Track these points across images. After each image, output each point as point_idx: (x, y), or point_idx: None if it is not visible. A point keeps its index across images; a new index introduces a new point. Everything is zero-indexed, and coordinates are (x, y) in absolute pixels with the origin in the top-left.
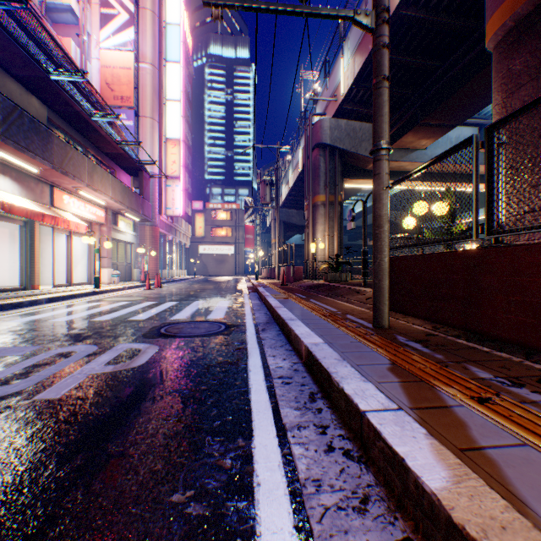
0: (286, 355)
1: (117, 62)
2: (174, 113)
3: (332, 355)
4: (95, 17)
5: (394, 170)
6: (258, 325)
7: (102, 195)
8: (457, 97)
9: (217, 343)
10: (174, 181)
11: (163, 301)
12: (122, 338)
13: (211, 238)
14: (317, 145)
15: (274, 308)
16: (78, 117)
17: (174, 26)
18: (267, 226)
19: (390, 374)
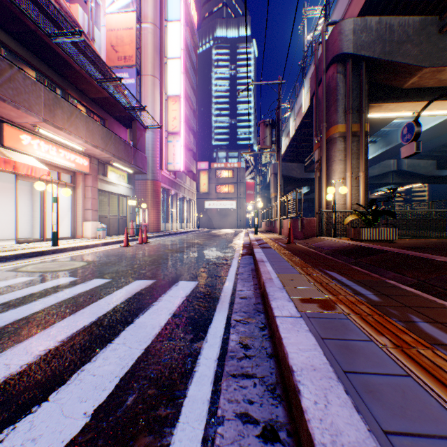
0: None
1: (121, 24)
2: (174, 71)
3: None
4: None
5: (446, 84)
6: None
7: (71, 136)
8: None
9: None
10: (174, 136)
11: (87, 277)
12: None
13: (215, 195)
14: (334, 59)
15: None
16: (39, 42)
17: None
18: (266, 183)
19: None
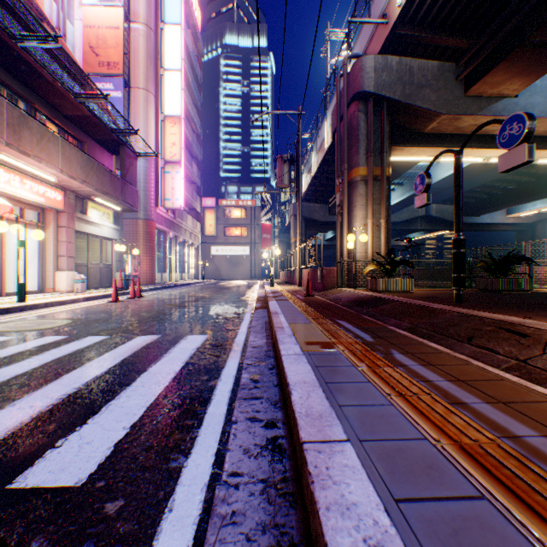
0: None
1: (103, 20)
2: (174, 85)
3: None
4: None
5: (463, 132)
6: None
7: (42, 164)
8: None
9: None
10: (174, 166)
11: (79, 334)
12: None
13: (224, 238)
14: (355, 96)
15: (301, 447)
16: None
17: None
18: (286, 225)
19: None
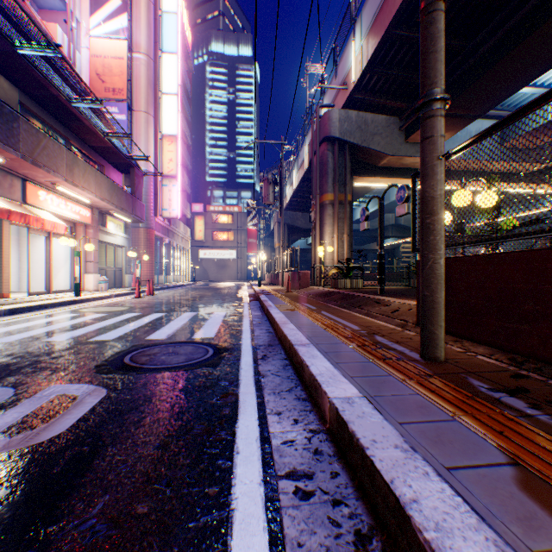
0: (297, 411)
1: (109, 51)
2: (171, 108)
3: (386, 434)
4: (84, 3)
5: (408, 167)
6: (257, 350)
7: (85, 192)
8: (484, 81)
9: (196, 383)
10: (171, 180)
11: (148, 312)
12: (63, 373)
13: (212, 242)
14: (325, 139)
15: (278, 324)
16: (56, 103)
17: (171, 15)
18: (270, 230)
19: (539, 509)
